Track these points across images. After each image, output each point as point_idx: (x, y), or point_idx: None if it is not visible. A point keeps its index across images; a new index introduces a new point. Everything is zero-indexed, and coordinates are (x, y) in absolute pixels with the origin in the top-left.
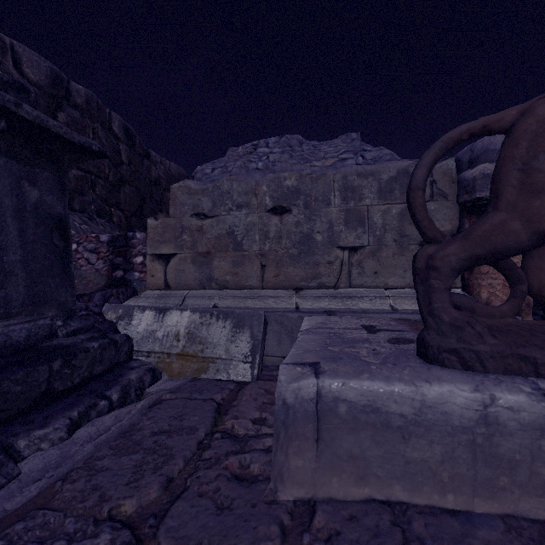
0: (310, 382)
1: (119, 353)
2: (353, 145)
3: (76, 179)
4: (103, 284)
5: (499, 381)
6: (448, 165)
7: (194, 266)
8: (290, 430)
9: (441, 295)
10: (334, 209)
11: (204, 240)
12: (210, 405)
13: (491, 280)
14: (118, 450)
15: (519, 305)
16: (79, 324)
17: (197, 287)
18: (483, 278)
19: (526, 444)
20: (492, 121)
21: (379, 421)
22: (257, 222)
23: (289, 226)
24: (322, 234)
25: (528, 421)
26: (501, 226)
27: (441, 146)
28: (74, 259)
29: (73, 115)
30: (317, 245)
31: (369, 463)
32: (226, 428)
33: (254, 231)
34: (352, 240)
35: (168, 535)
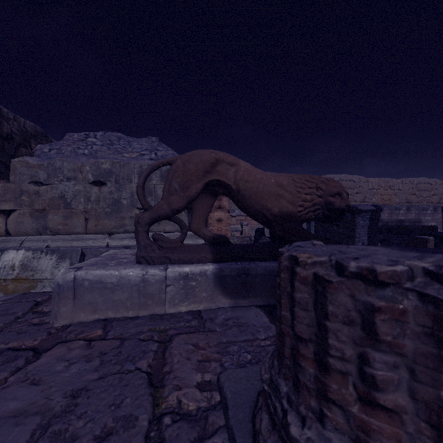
0: (71, 273)
1: None
2: (153, 145)
3: None
4: None
5: (154, 266)
6: None
7: (32, 219)
8: (61, 295)
9: (142, 234)
10: (134, 185)
11: (41, 201)
12: (32, 303)
13: (212, 227)
14: None
15: (183, 238)
16: None
17: (35, 234)
18: (209, 226)
19: (158, 287)
20: (170, 160)
21: (102, 286)
22: (82, 190)
23: (105, 193)
24: (127, 200)
25: (158, 279)
26: (161, 206)
27: (151, 168)
28: None
29: None
30: (123, 206)
31: (98, 304)
32: (37, 310)
33: (80, 196)
34: None
35: None
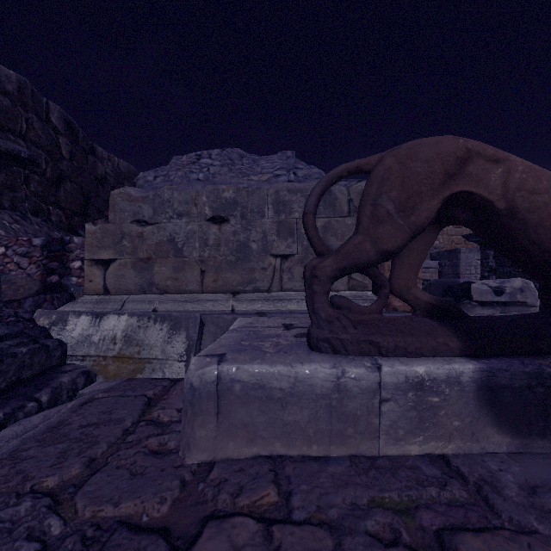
0: (212, 368)
1: (51, 358)
2: (288, 162)
3: (5, 173)
4: (36, 290)
5: (352, 360)
6: (362, 186)
7: (135, 272)
8: (196, 408)
9: (321, 298)
10: (267, 220)
11: (145, 246)
12: (141, 400)
13: None
14: (45, 442)
15: (383, 304)
16: (6, 330)
17: (138, 292)
18: None
19: (364, 403)
20: (363, 163)
21: (265, 395)
22: (197, 230)
23: (227, 234)
24: (257, 243)
25: (366, 386)
26: (358, 245)
27: (327, 180)
28: (2, 263)
29: (2, 102)
30: (252, 253)
31: (257, 428)
32: (152, 417)
33: (194, 238)
34: (283, 249)
35: (84, 497)
